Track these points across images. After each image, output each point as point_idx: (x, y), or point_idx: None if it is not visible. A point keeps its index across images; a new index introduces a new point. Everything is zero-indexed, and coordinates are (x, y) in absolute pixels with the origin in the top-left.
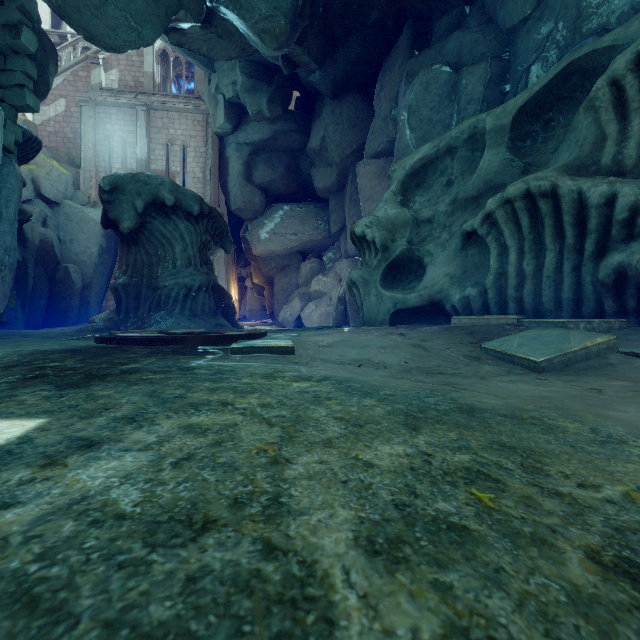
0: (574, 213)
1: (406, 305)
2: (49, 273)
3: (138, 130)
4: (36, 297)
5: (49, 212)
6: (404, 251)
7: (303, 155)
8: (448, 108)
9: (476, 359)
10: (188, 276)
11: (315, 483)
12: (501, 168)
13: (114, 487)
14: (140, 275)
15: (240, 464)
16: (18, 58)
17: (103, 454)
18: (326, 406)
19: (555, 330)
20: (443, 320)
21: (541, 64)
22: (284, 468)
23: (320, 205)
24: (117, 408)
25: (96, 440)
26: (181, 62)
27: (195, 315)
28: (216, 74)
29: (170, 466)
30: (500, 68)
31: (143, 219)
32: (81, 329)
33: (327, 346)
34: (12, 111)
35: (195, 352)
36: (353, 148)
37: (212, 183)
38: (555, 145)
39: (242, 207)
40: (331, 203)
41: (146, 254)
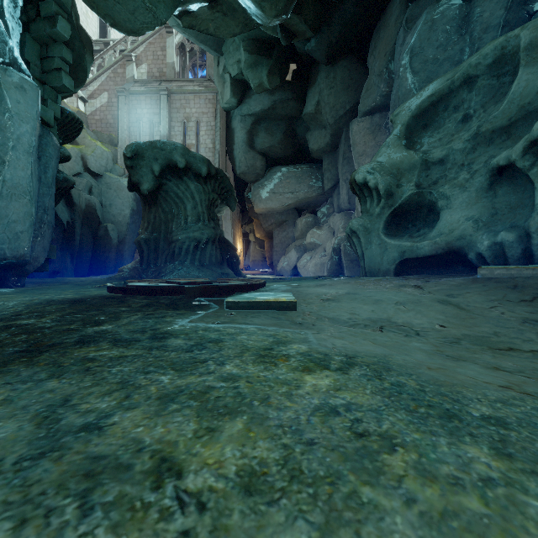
0: None
1: (416, 254)
2: (93, 231)
3: (161, 111)
4: (83, 251)
5: (94, 182)
6: (412, 196)
7: (299, 121)
8: (458, 43)
9: None
10: (197, 230)
11: None
12: None
13: None
14: (158, 231)
15: None
16: (56, 46)
17: None
18: (398, 486)
19: None
20: (460, 270)
21: None
22: None
23: (314, 165)
24: None
25: None
26: (196, 53)
27: (203, 265)
28: (223, 57)
29: None
30: None
31: (160, 181)
32: (111, 277)
33: (332, 300)
34: (53, 92)
35: (190, 305)
36: (346, 108)
37: (220, 151)
38: None
39: (246, 171)
40: (325, 162)
41: (163, 212)
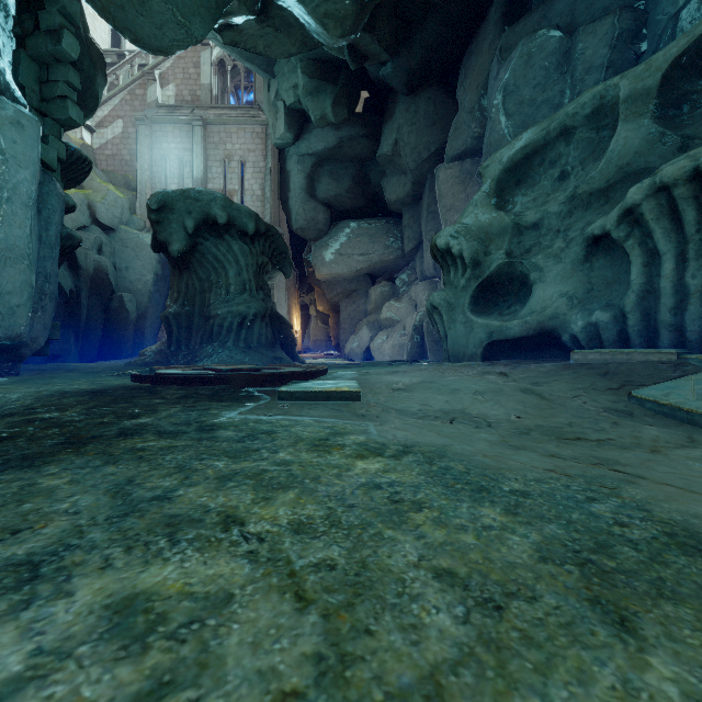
0: None
1: (505, 335)
2: (104, 303)
3: (194, 147)
4: (91, 328)
5: (105, 238)
6: (502, 266)
7: (372, 164)
8: (558, 83)
9: (626, 415)
10: (242, 303)
11: None
12: (644, 146)
13: None
14: (192, 303)
15: None
16: (61, 67)
17: None
18: (415, 530)
19: None
20: (556, 354)
21: (697, 5)
22: None
23: (392, 220)
24: (36, 529)
25: None
26: (240, 71)
27: (250, 347)
28: (276, 79)
29: None
30: (633, 21)
31: (194, 240)
32: (130, 363)
33: (404, 390)
34: (55, 126)
35: (236, 396)
36: (431, 150)
37: (272, 201)
38: None
39: (304, 226)
40: (405, 217)
41: (198, 279)
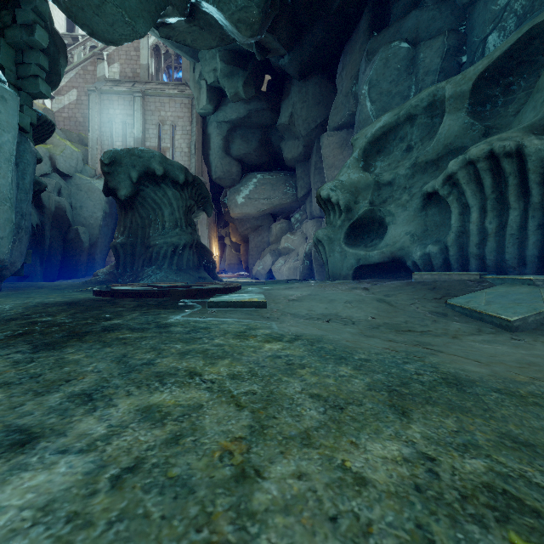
0: (541, 172)
1: (368, 261)
2: (63, 234)
3: (135, 113)
4: (52, 254)
5: (63, 183)
6: (366, 212)
7: (274, 130)
8: (406, 80)
9: (442, 315)
10: (175, 236)
11: (294, 522)
12: (461, 132)
13: (21, 532)
14: (135, 235)
15: (197, 480)
16: (33, 53)
17: (34, 459)
18: (300, 377)
19: (523, 287)
20: (403, 275)
21: (498, 33)
22: (253, 488)
23: (288, 173)
24: (79, 379)
25: (36, 432)
26: (171, 55)
27: (181, 269)
28: (199, 63)
29: (108, 484)
30: (457, 40)
31: (137, 187)
32: (86, 281)
33: (296, 300)
34: (28, 98)
35: (176, 305)
36: (318, 122)
37: (196, 156)
38: (516, 108)
39: (222, 176)
40: (298, 171)
41: (140, 217)
